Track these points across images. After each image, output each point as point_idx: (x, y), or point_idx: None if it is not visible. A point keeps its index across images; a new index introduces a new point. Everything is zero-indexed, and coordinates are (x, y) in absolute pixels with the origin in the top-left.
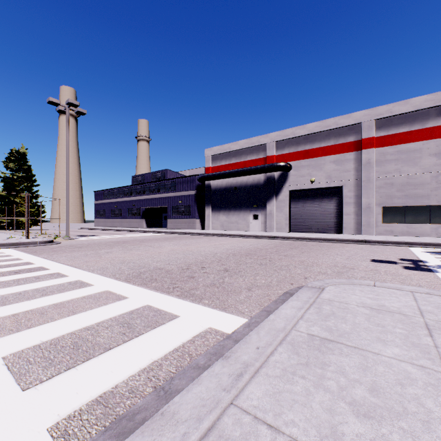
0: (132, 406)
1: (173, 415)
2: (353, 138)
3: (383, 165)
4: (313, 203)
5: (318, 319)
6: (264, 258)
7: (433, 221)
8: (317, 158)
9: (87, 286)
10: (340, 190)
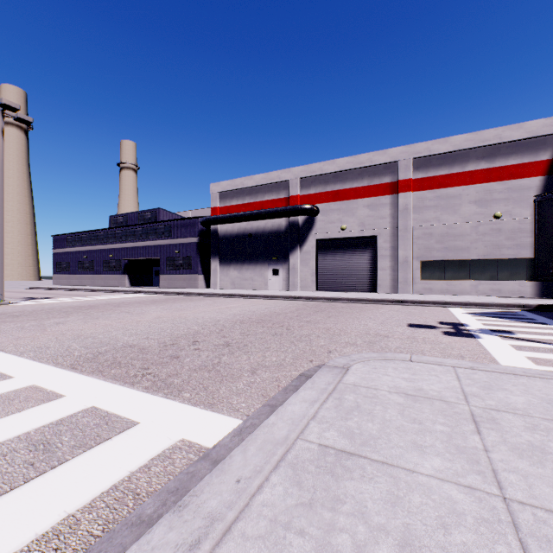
0: None
1: None
2: (389, 178)
3: (421, 212)
4: (345, 256)
5: (336, 417)
6: (281, 326)
7: (473, 277)
8: (348, 200)
9: None
10: (375, 240)
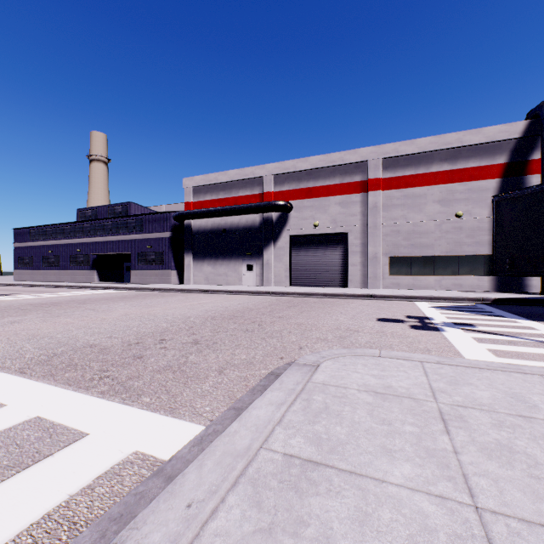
0: None
1: None
2: (360, 177)
3: (390, 210)
4: (317, 252)
5: (303, 421)
6: (253, 322)
7: (436, 273)
8: (321, 198)
9: None
10: (346, 237)
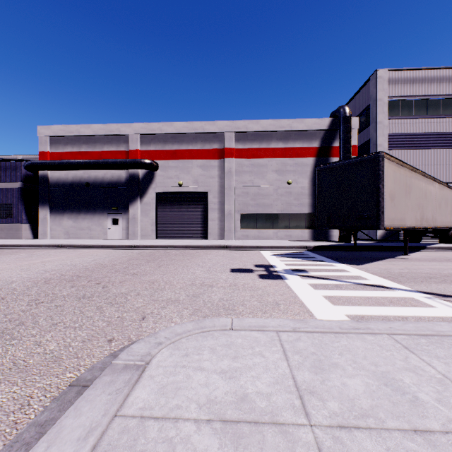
0: None
1: None
2: (218, 145)
3: (241, 175)
4: (181, 208)
5: None
6: (98, 283)
7: (274, 227)
8: (185, 160)
9: None
10: (207, 196)
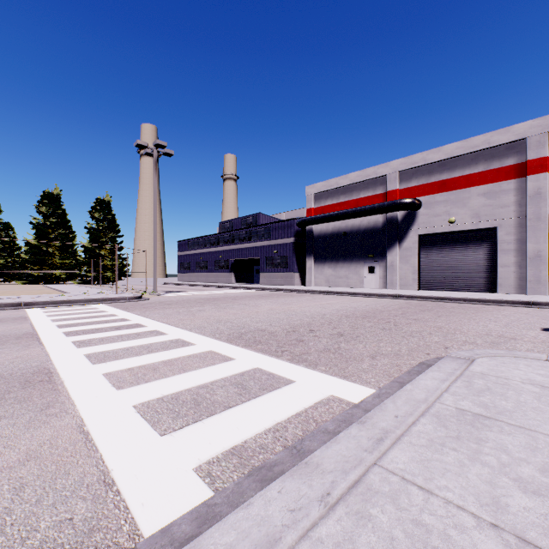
0: (266, 460)
1: (317, 466)
2: (514, 160)
3: None
4: (453, 251)
5: (468, 393)
6: (387, 322)
7: None
8: (458, 190)
9: (189, 345)
10: (494, 233)
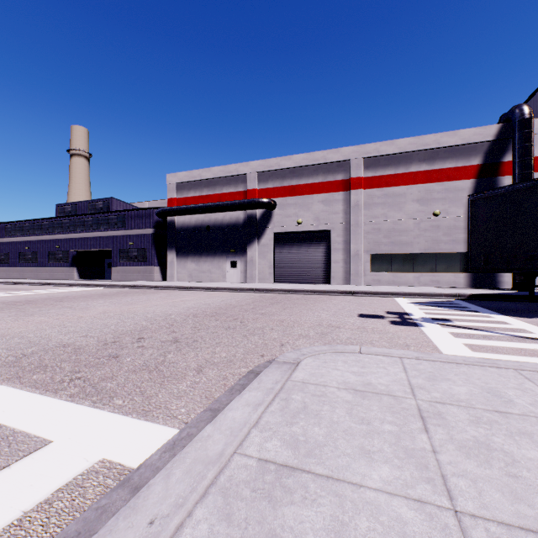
0: None
1: None
2: (342, 176)
3: (371, 209)
4: (301, 249)
5: (281, 422)
6: (235, 319)
7: (415, 270)
8: (304, 196)
9: None
10: (329, 234)
